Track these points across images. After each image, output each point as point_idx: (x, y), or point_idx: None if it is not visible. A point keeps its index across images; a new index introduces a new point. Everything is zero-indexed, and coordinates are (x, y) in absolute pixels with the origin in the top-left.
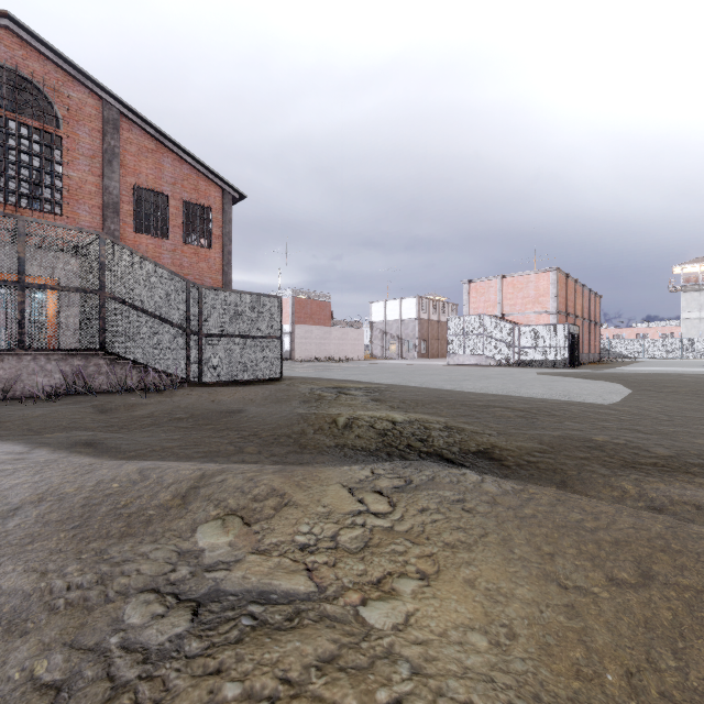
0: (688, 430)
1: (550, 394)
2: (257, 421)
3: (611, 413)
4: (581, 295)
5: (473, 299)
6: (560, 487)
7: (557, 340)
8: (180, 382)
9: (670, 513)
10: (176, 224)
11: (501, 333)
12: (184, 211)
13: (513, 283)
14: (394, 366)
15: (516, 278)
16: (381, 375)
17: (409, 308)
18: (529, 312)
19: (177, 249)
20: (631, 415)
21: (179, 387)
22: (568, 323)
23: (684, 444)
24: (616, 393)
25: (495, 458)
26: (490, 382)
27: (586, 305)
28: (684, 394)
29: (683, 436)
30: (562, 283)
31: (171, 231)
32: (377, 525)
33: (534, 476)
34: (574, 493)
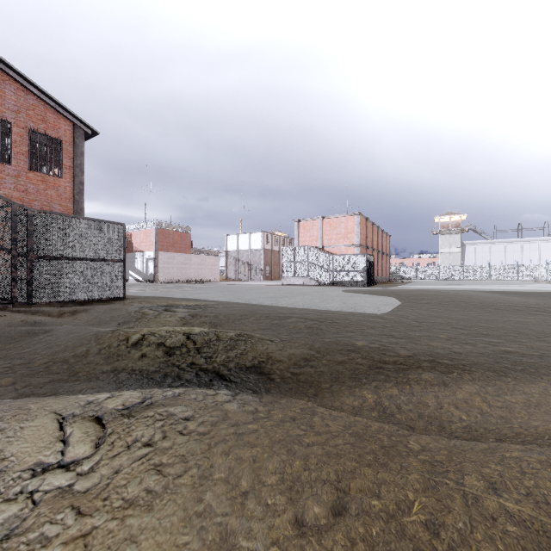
0: (428, 334)
1: (342, 307)
2: (49, 343)
3: (379, 321)
4: (377, 234)
5: (302, 234)
6: (311, 400)
7: (359, 266)
8: (4, 303)
9: (397, 420)
10: (20, 151)
11: (320, 261)
12: (29, 140)
13: (330, 223)
14: (238, 286)
15: (332, 219)
16: (219, 294)
17: (257, 240)
18: (341, 245)
19: (21, 175)
20: (394, 322)
21: (1, 309)
22: (366, 254)
23: (422, 348)
24: (390, 305)
25: (265, 371)
26: (303, 298)
27: (380, 241)
28: (434, 304)
29: (424, 339)
30: (363, 224)
31: (13, 157)
32: (55, 486)
33: (292, 389)
34: (322, 405)
